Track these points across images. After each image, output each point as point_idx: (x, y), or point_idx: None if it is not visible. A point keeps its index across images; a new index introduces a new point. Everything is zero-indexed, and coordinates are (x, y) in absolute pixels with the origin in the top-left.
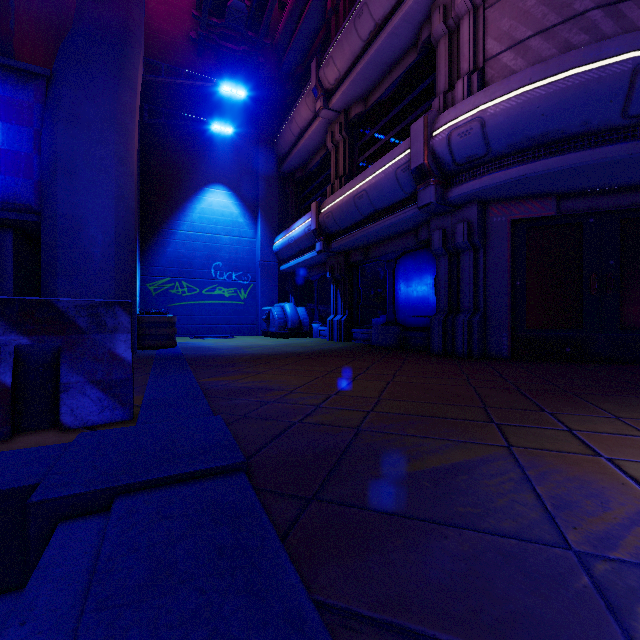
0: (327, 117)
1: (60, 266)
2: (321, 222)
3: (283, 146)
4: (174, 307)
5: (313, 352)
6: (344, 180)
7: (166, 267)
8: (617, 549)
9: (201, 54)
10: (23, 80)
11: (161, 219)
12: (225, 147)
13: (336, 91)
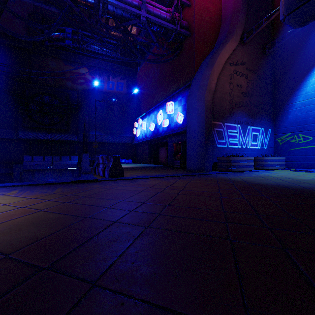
0: None
1: (187, 142)
2: None
3: None
4: (293, 151)
5: (256, 184)
6: None
7: (287, 127)
8: (23, 192)
9: None
10: (189, 88)
11: (284, 100)
12: None
13: None
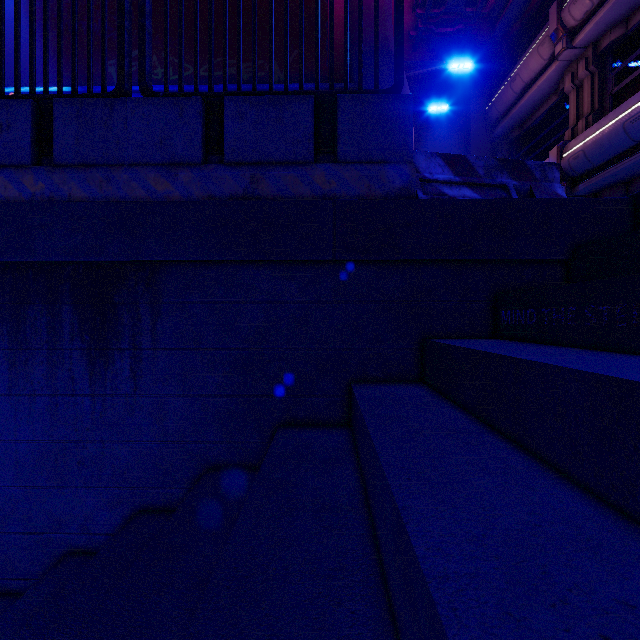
0: (567, 58)
1: None
2: (564, 166)
3: (498, 109)
4: None
5: None
6: (592, 117)
7: None
8: None
9: (416, 49)
10: None
11: None
12: (436, 126)
13: (585, 25)
